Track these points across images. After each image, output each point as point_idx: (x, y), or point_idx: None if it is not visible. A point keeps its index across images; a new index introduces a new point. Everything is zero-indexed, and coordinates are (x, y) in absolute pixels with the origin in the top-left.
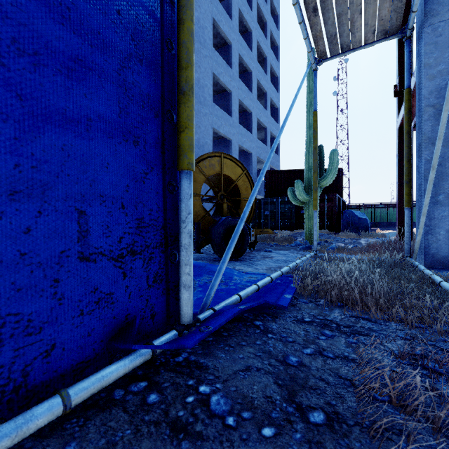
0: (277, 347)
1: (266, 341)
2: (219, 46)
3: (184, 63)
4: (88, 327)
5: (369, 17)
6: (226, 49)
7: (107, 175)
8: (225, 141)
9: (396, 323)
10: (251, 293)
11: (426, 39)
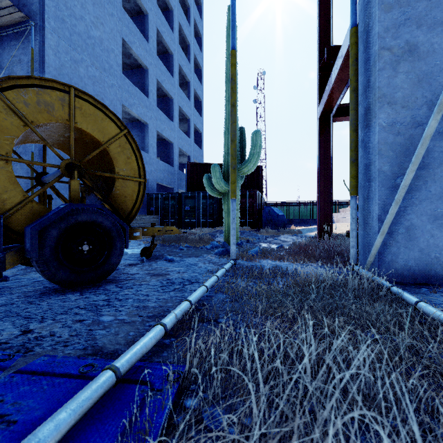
0: None
1: None
2: (133, 13)
3: None
4: None
5: None
6: (142, 19)
7: None
8: (141, 125)
9: None
10: None
11: None
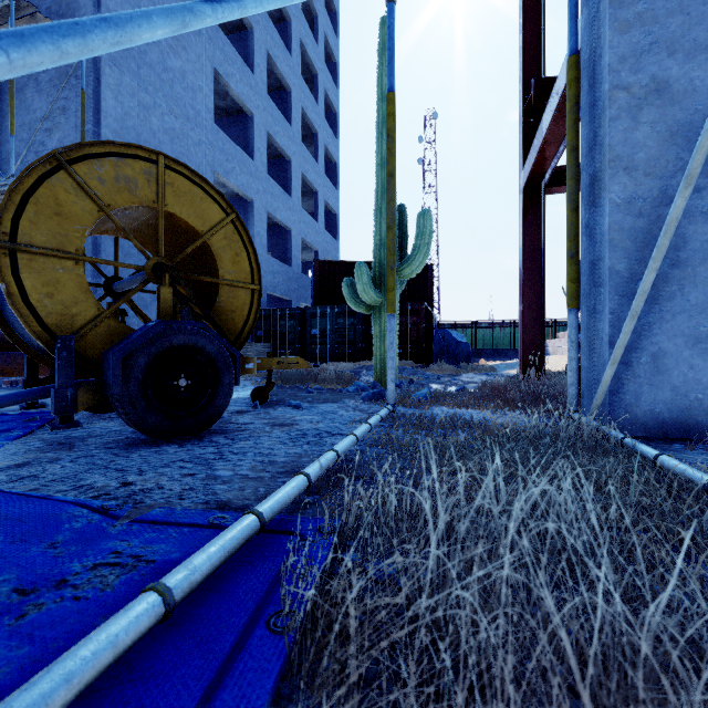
0: None
1: None
2: (230, 30)
3: None
4: None
5: None
6: (245, 38)
7: None
8: (242, 202)
9: None
10: None
11: None
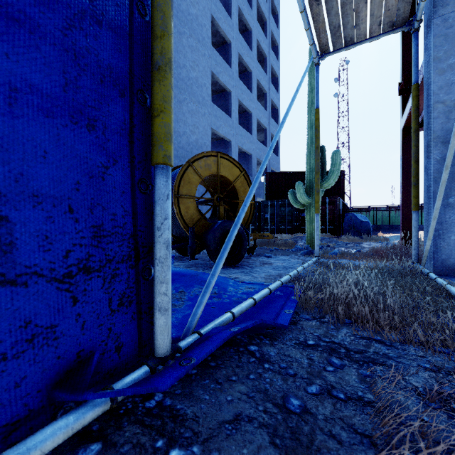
0: (275, 384)
1: (261, 374)
2: (218, 45)
3: (158, 30)
4: (14, 377)
5: (375, 6)
6: (226, 48)
7: (46, 167)
8: (224, 142)
9: (415, 346)
10: (246, 309)
11: (435, 31)
